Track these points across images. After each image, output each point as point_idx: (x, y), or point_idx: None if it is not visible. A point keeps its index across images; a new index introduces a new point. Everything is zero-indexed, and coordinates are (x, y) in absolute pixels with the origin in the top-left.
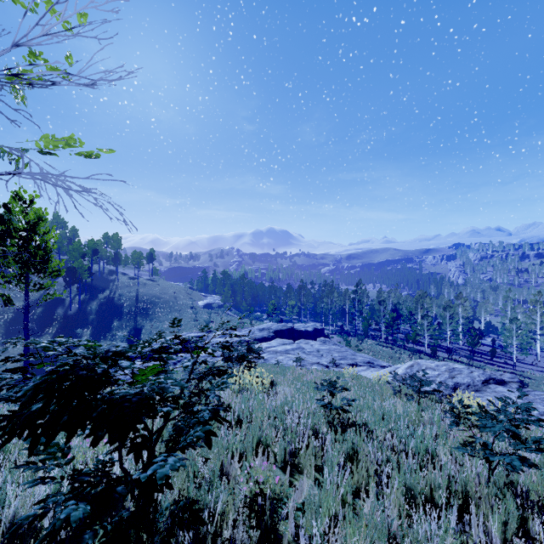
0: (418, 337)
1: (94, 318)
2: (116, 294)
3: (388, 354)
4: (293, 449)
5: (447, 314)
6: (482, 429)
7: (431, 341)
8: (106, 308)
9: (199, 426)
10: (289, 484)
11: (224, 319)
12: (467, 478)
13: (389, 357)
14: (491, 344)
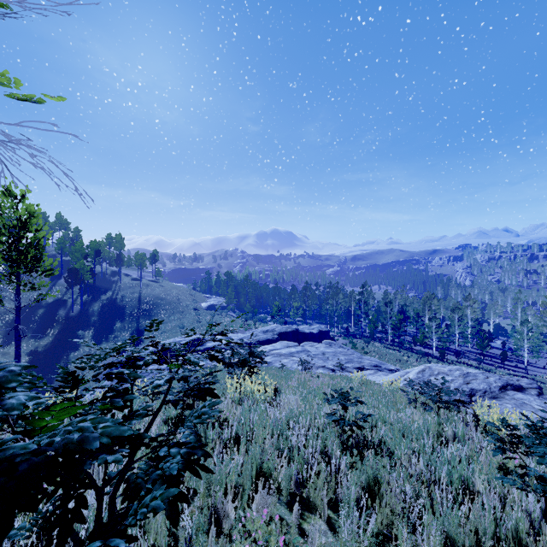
0: (426, 340)
1: (96, 319)
2: (119, 295)
3: (395, 356)
4: (301, 478)
5: (456, 316)
6: (540, 461)
7: (439, 343)
8: (108, 309)
9: (162, 484)
10: (296, 529)
11: (228, 320)
12: (517, 520)
13: (397, 360)
14: (501, 347)
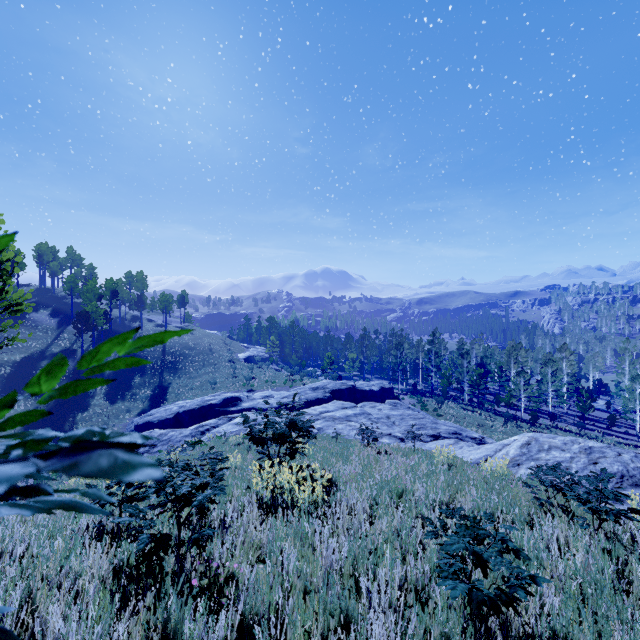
0: (513, 400)
1: (111, 373)
2: None
3: (475, 420)
4: None
5: (549, 370)
6: None
7: (527, 404)
8: None
9: None
10: None
11: (269, 375)
12: None
13: (479, 425)
14: (604, 408)
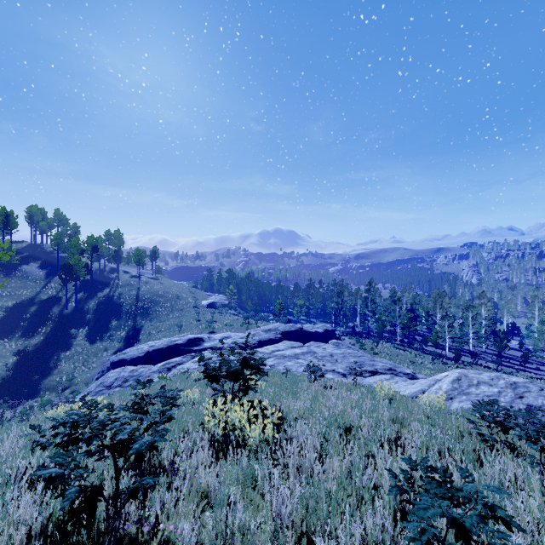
0: (439, 340)
1: (91, 317)
2: (116, 293)
3: (406, 358)
4: None
5: (469, 314)
6: None
7: (450, 343)
8: (105, 307)
9: None
10: None
11: (228, 319)
12: None
13: (410, 362)
14: (517, 348)
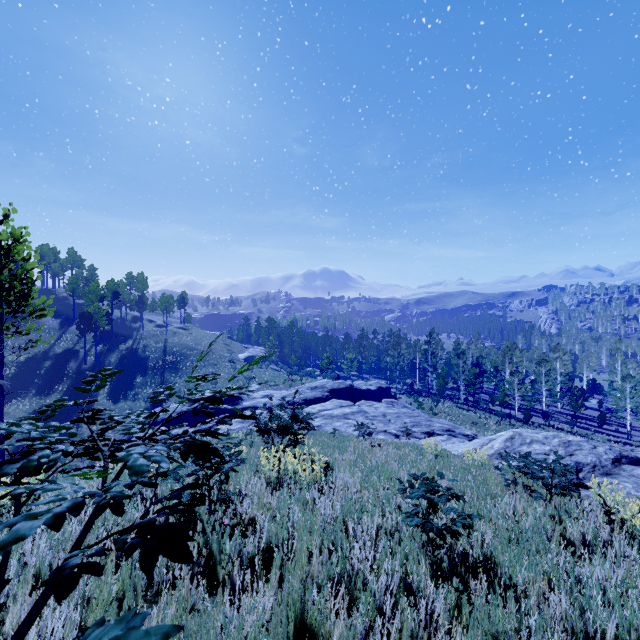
0: (507, 399)
1: None
2: (141, 345)
3: (469, 418)
4: (371, 639)
5: (542, 369)
6: None
7: (521, 403)
8: (128, 361)
9: None
10: None
11: (269, 375)
12: None
13: (472, 423)
14: (597, 407)
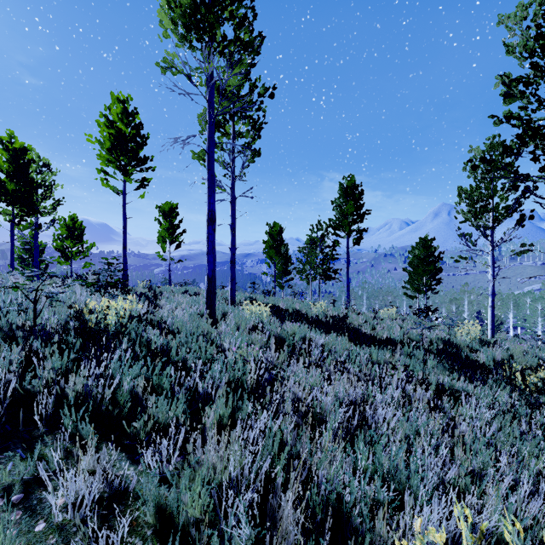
0: None
1: None
2: None
3: None
4: None
5: None
6: None
7: None
8: None
9: None
10: None
11: None
12: None
13: None
14: None
